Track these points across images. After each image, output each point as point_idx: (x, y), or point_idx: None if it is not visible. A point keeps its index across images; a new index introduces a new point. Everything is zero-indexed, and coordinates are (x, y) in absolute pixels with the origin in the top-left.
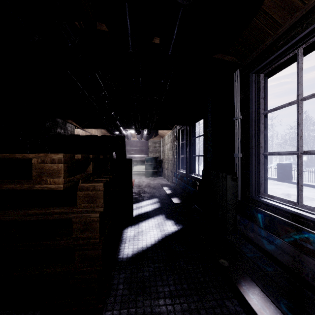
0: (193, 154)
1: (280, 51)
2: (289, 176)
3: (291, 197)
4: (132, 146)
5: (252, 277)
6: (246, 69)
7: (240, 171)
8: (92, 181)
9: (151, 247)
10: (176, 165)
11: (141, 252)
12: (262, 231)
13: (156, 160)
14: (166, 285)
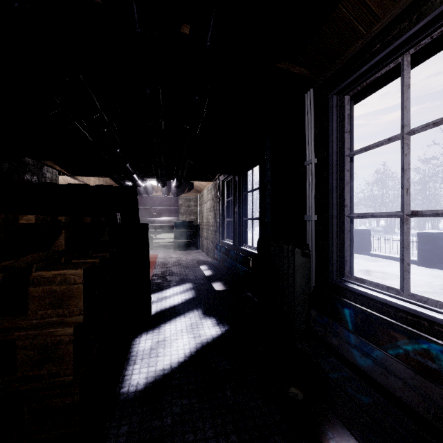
0: (243, 216)
1: (376, 58)
2: (367, 247)
3: (372, 275)
4: (154, 204)
5: (343, 419)
6: (324, 89)
7: (315, 242)
8: (63, 266)
9: (178, 367)
10: (219, 232)
11: (162, 379)
12: (351, 335)
13: (190, 225)
14: (201, 440)
